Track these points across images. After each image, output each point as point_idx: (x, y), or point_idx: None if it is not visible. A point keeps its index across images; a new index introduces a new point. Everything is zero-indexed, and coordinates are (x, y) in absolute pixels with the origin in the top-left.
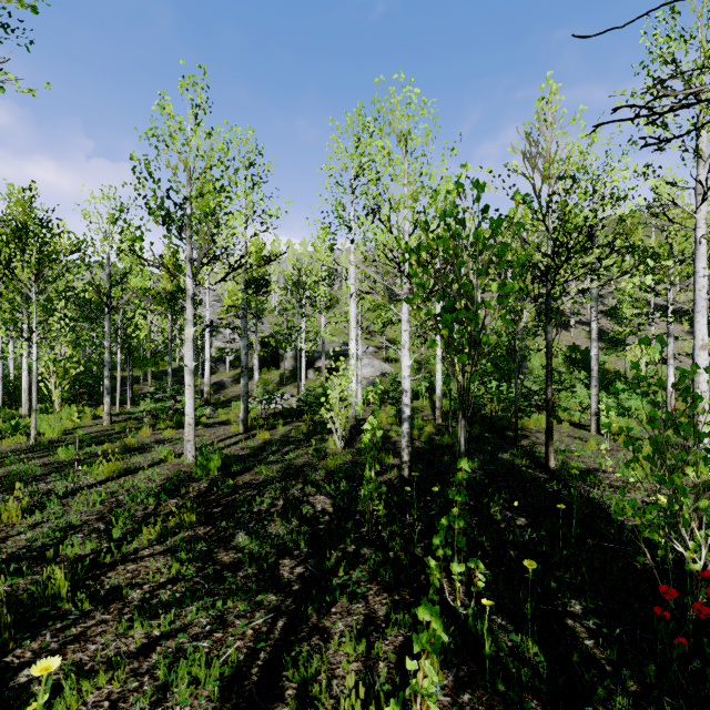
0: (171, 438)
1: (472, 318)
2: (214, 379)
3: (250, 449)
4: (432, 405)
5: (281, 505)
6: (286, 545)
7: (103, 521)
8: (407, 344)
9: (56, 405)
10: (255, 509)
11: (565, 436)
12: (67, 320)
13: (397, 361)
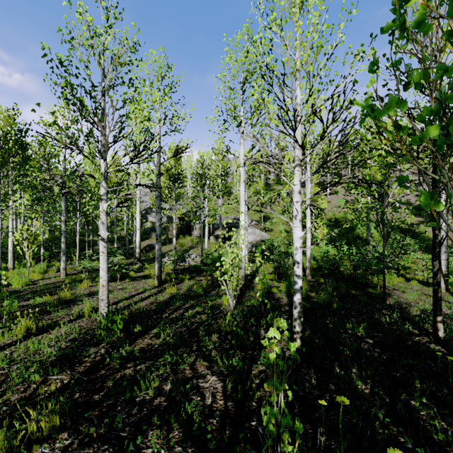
0: None
1: None
2: (148, 243)
3: (157, 304)
4: None
5: (167, 392)
6: None
7: None
8: (299, 215)
9: (28, 262)
10: (138, 399)
11: (421, 294)
12: (24, 199)
13: (271, 230)
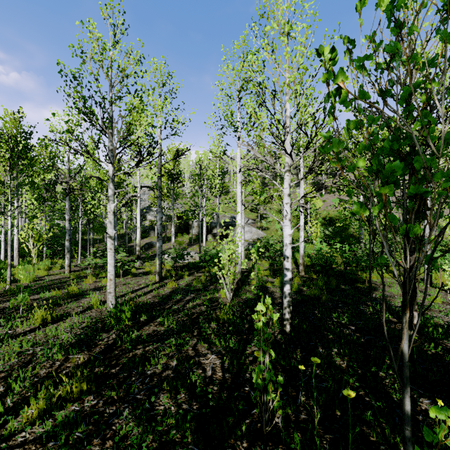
0: (105, 286)
1: (434, 168)
2: (147, 241)
3: (160, 298)
4: (294, 260)
5: (173, 366)
6: (169, 438)
7: (2, 385)
8: (288, 215)
9: (33, 259)
10: (149, 372)
11: None
12: (32, 199)
13: (268, 229)
